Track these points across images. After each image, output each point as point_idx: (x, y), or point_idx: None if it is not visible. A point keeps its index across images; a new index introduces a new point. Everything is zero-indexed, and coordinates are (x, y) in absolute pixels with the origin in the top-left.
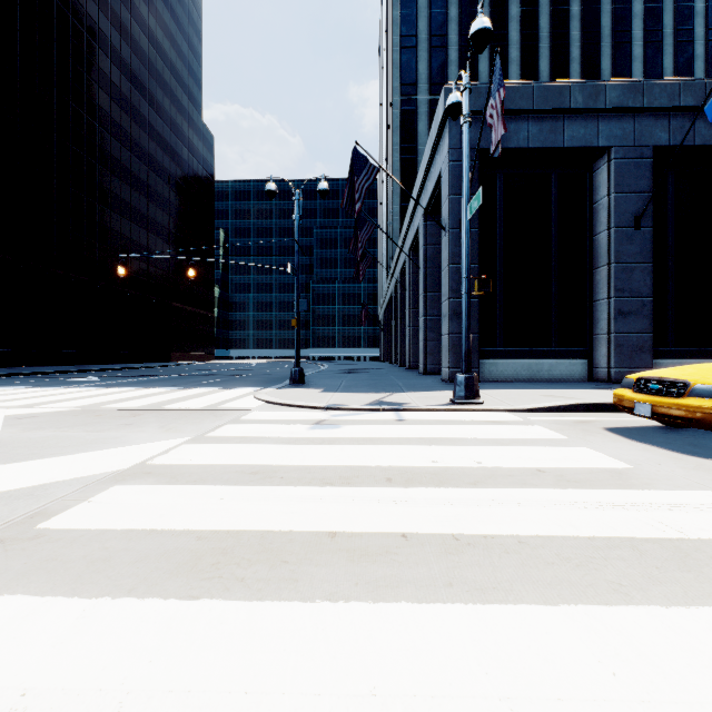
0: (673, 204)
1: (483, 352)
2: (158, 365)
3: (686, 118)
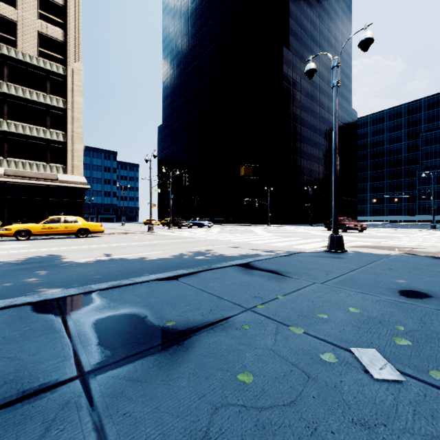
0: None
1: None
2: None
3: None
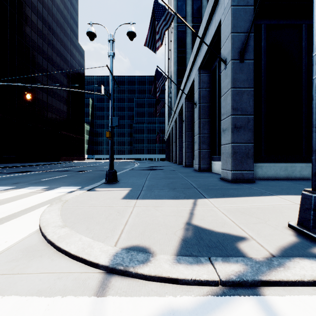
0: None
1: None
2: (48, 163)
3: None
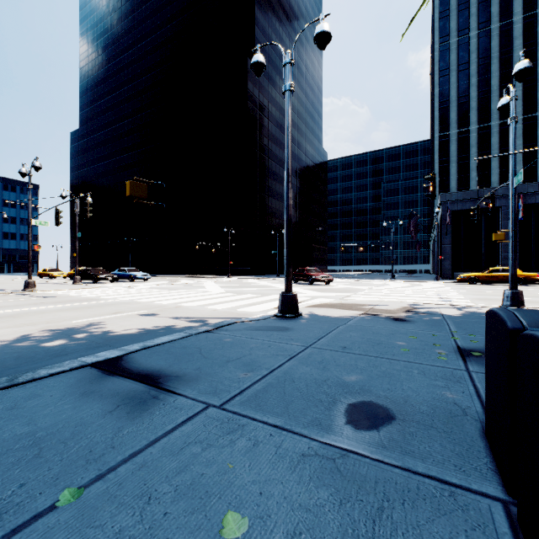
0: (534, 220)
1: (455, 270)
2: None
3: (532, 194)
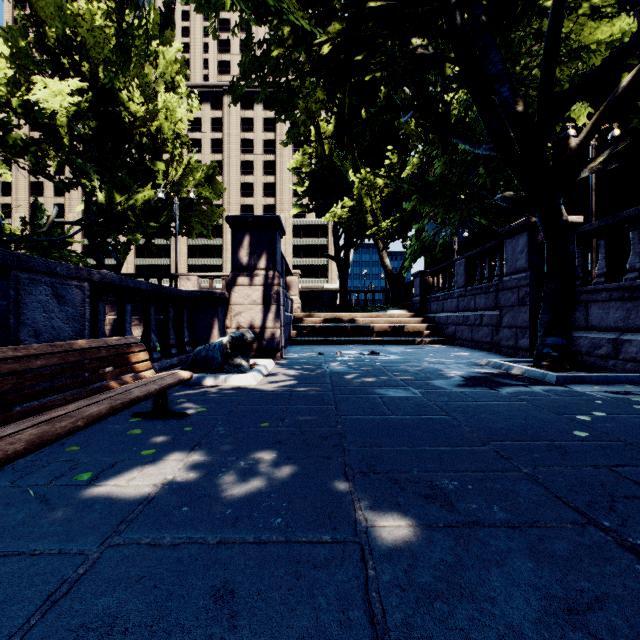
0: None
1: None
2: None
3: None
